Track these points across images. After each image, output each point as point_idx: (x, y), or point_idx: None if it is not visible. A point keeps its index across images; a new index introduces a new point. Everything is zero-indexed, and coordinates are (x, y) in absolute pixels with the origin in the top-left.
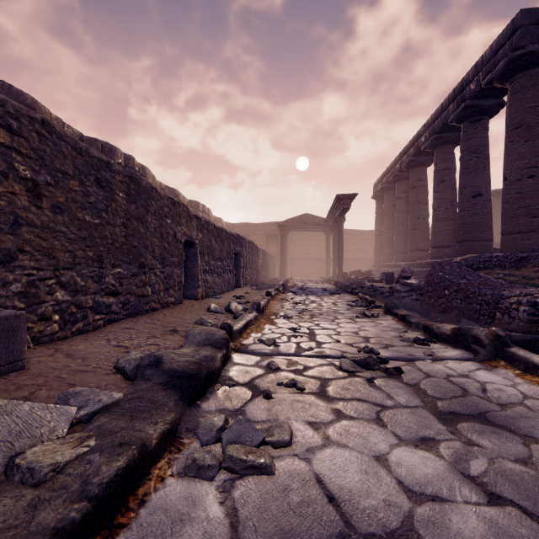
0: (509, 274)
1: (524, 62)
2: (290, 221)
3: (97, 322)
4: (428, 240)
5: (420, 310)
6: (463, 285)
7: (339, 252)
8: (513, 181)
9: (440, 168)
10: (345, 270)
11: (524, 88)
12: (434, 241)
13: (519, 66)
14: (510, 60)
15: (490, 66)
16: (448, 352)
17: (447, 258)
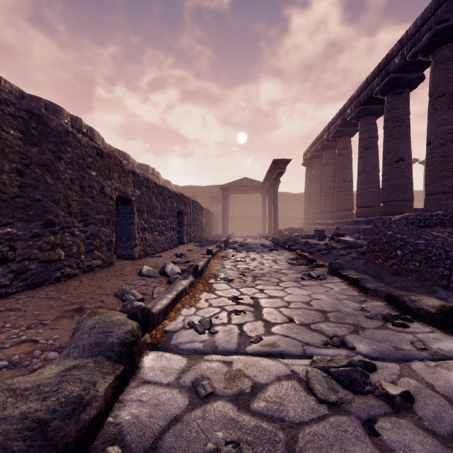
0: None
1: (448, 35)
2: (232, 184)
3: None
4: (352, 201)
5: (367, 270)
6: (422, 246)
7: (275, 211)
8: (437, 145)
9: (365, 136)
10: (279, 227)
11: (447, 59)
12: (360, 201)
13: (443, 39)
14: (436, 32)
15: (414, 41)
16: (443, 341)
17: (371, 216)
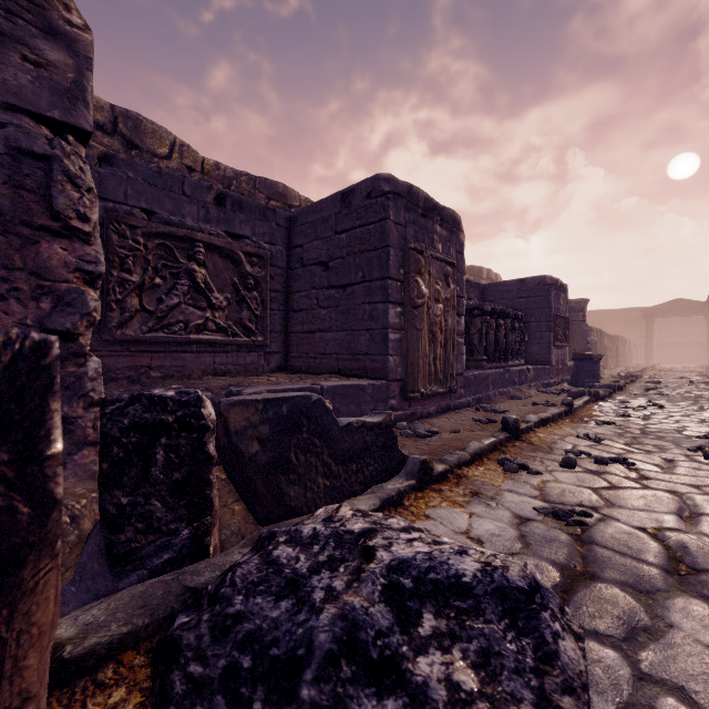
0: None
1: None
2: (657, 308)
3: None
4: None
5: None
6: None
7: None
8: None
9: None
10: None
11: None
12: None
13: None
14: None
15: None
16: None
17: None
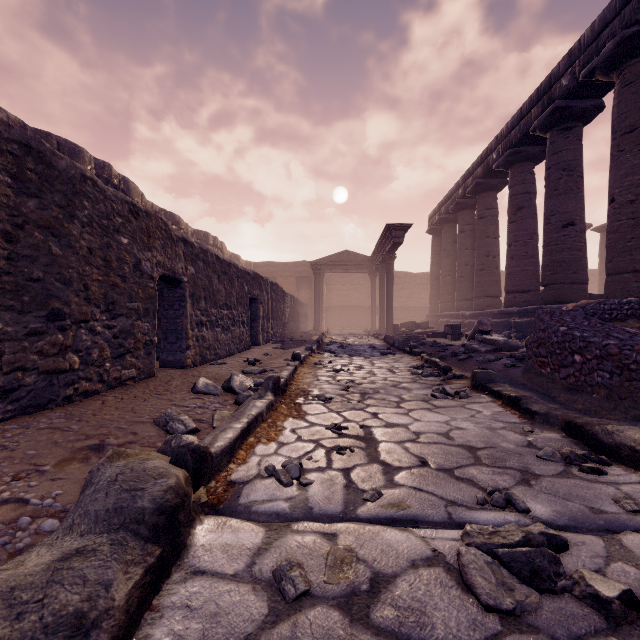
0: None
1: (639, 43)
2: (327, 260)
3: None
4: (499, 283)
5: (529, 384)
6: (615, 349)
7: (389, 298)
8: (624, 203)
9: (518, 191)
10: (394, 321)
11: (639, 79)
12: (510, 284)
13: (633, 49)
14: (622, 39)
15: (591, 53)
16: None
17: (526, 306)
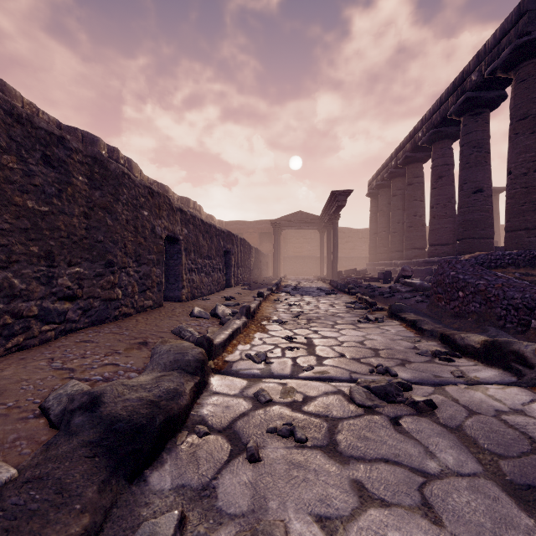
0: (525, 273)
1: (530, 49)
2: (284, 219)
3: (45, 333)
4: (424, 238)
5: (429, 313)
6: (482, 287)
7: (334, 250)
8: (518, 175)
9: (438, 163)
10: (339, 269)
11: (530, 77)
12: (432, 239)
13: (525, 54)
14: (516, 47)
15: (493, 55)
16: (481, 372)
17: (445, 256)
